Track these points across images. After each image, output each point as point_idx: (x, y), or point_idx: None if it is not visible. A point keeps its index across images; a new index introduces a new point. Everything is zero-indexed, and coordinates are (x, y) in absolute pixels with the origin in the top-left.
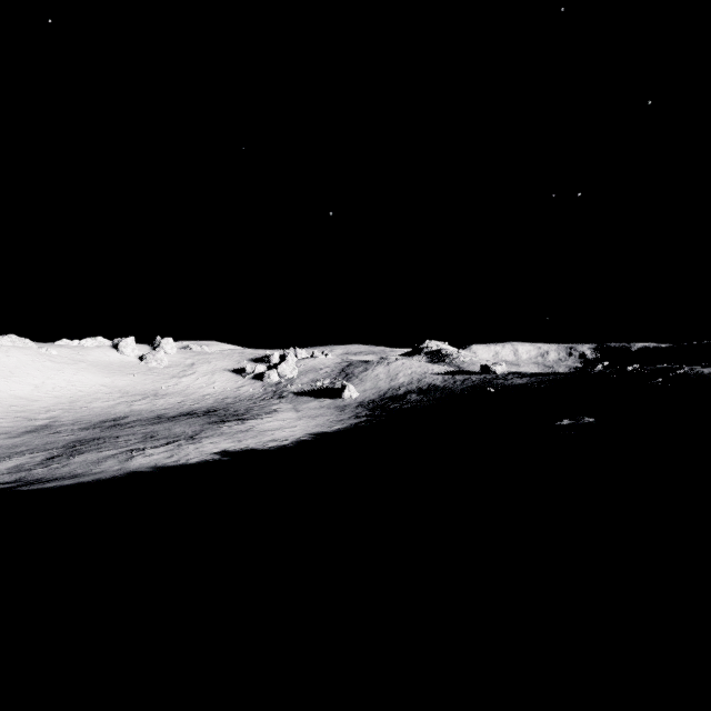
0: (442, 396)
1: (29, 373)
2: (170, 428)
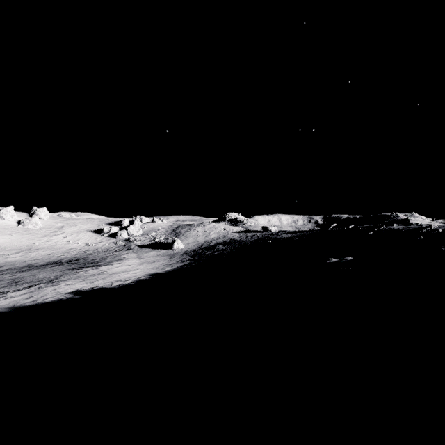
0: (239, 246)
1: None
2: (35, 274)
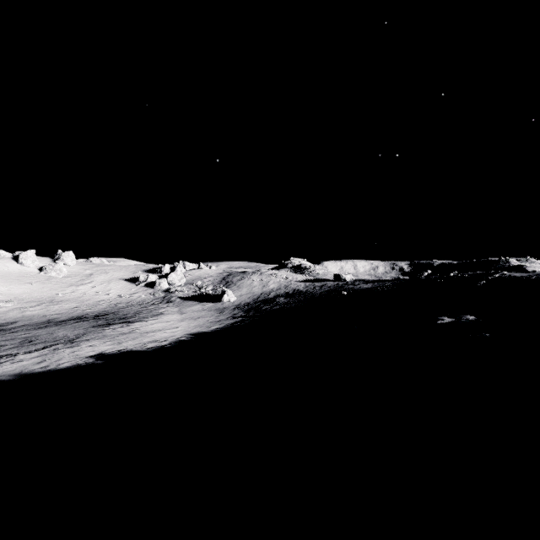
0: (305, 298)
1: None
2: (53, 332)
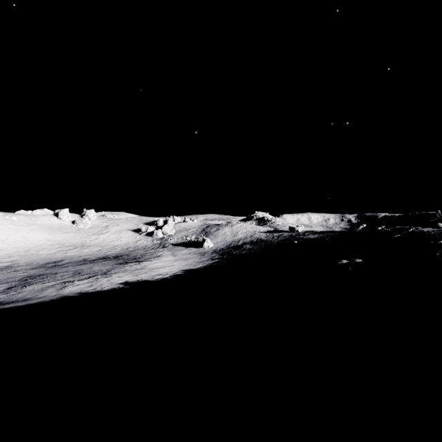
0: (265, 245)
1: None
2: (91, 267)
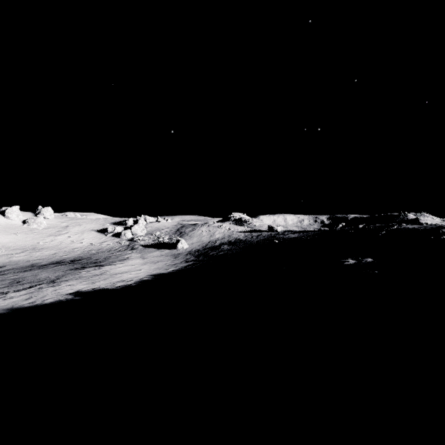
0: (244, 246)
1: None
2: (37, 274)
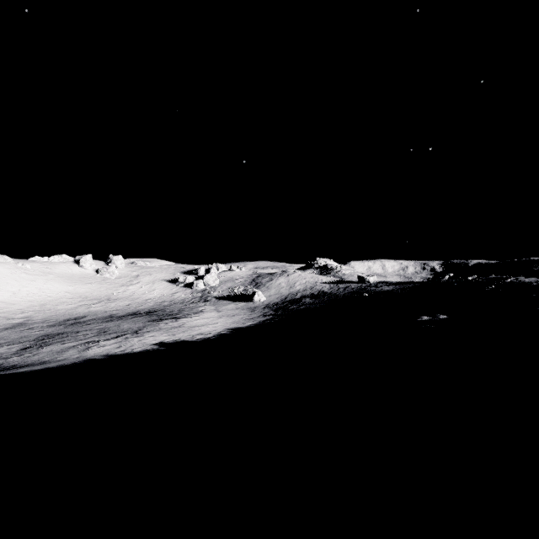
0: (329, 299)
1: (8, 283)
2: (119, 325)
